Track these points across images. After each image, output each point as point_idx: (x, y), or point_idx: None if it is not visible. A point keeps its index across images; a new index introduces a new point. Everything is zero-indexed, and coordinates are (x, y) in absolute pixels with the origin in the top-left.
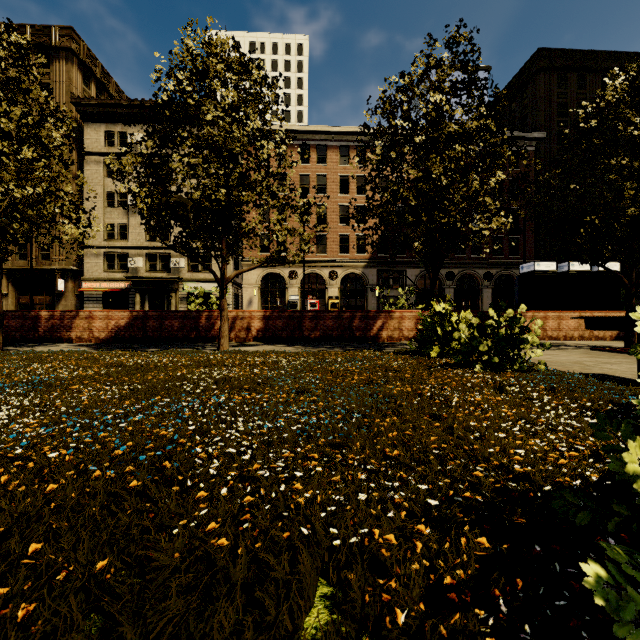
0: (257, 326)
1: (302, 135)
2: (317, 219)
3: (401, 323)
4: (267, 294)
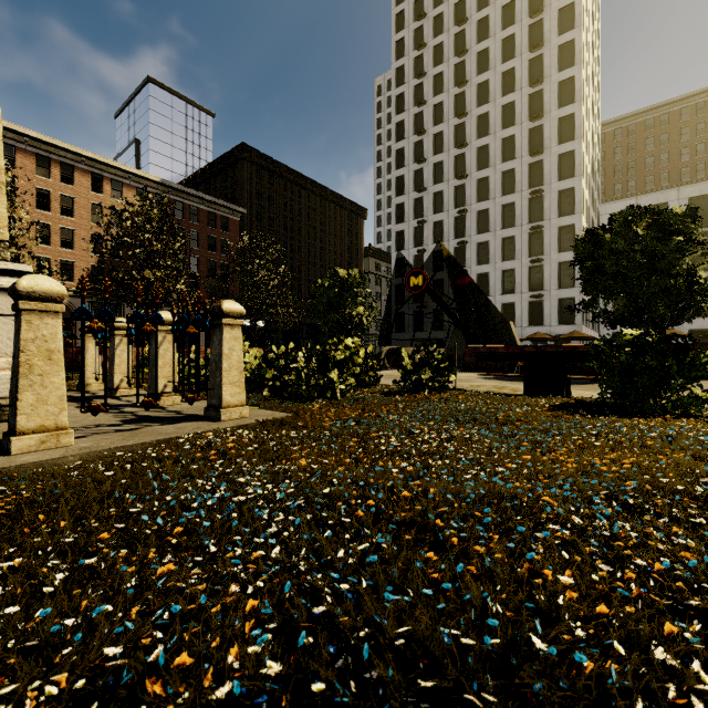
0: None
1: None
2: None
3: None
4: None
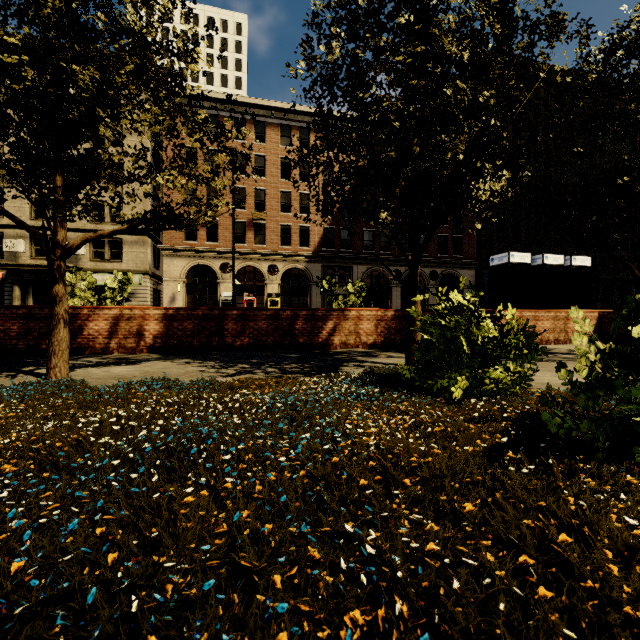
0: (154, 330)
1: (237, 107)
2: (255, 207)
3: (358, 325)
4: (194, 290)
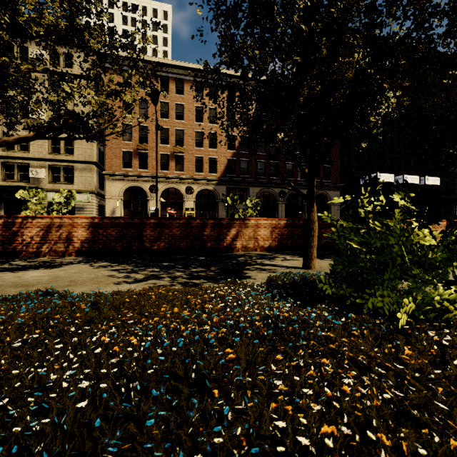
0: (81, 236)
1: (162, 67)
2: (176, 144)
3: (256, 232)
4: (130, 205)
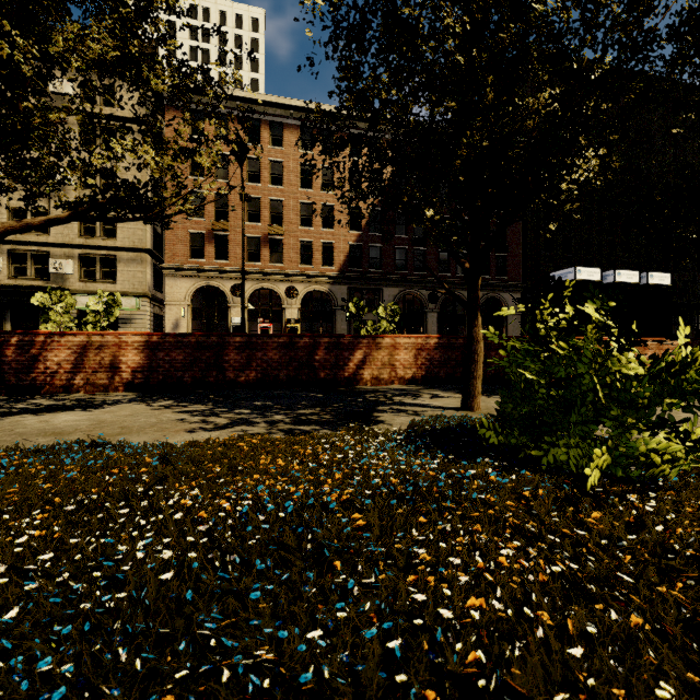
0: (132, 362)
1: (250, 105)
2: (272, 221)
3: (393, 355)
4: (201, 315)
